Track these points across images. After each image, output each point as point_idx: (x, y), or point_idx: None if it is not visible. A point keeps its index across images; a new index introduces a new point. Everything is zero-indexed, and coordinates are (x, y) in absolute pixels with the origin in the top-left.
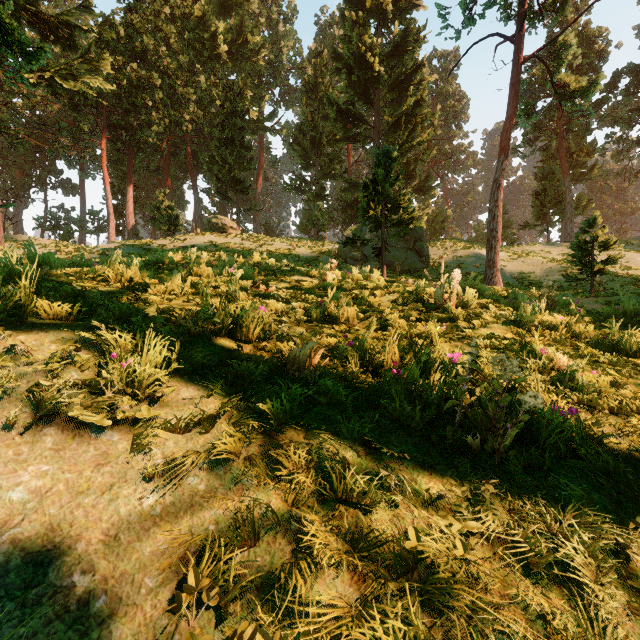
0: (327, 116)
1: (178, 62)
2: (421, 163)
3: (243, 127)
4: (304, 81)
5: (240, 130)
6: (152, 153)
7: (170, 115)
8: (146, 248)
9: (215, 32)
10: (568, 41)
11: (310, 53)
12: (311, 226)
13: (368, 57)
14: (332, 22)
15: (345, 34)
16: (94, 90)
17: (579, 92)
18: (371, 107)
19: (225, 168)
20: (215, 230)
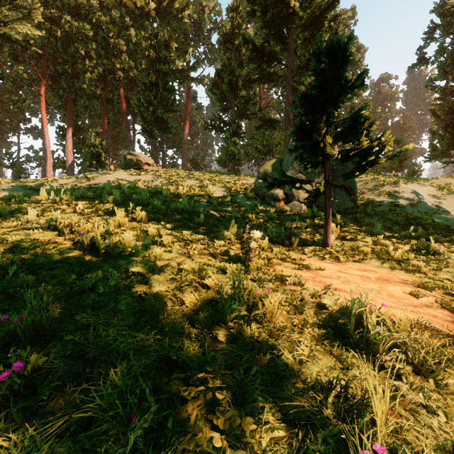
0: (243, 63)
1: (111, 18)
2: None
3: (166, 72)
4: (222, 32)
5: (164, 75)
6: (88, 98)
7: (104, 65)
8: (38, 189)
9: None
10: None
11: (228, 8)
12: (227, 161)
13: None
14: None
15: None
16: (32, 41)
17: None
18: (284, 47)
19: (150, 109)
20: (130, 166)
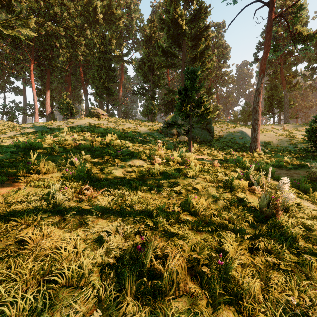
0: (157, 54)
1: (75, 23)
2: (206, 80)
3: (110, 59)
4: (144, 35)
5: (109, 61)
6: (60, 72)
7: (70, 52)
8: (48, 127)
9: (95, 7)
10: (302, 5)
11: (147, 20)
12: (148, 114)
13: (179, 21)
14: (159, 6)
15: (166, 9)
16: (26, 36)
17: (307, 37)
18: (180, 49)
19: (100, 81)
20: (93, 116)
